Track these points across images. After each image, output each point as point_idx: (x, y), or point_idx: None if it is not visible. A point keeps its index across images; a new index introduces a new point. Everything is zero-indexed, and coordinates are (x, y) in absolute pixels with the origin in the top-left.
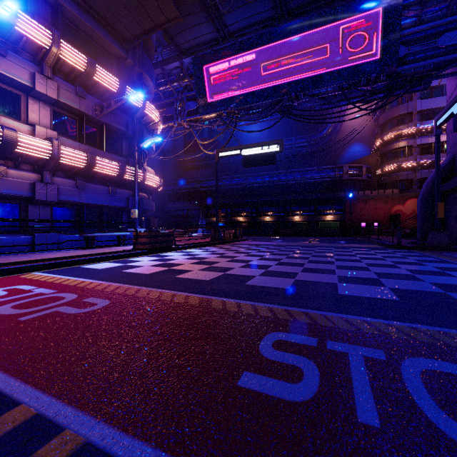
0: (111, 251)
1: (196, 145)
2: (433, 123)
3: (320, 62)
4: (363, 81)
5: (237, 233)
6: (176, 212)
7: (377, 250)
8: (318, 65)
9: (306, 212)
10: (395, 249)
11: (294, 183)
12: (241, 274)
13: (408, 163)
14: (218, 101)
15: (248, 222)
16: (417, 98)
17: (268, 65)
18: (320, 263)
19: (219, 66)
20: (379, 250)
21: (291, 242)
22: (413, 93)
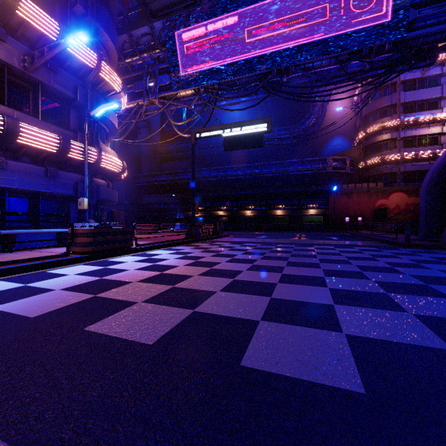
0: (22, 259)
1: (174, 135)
2: (416, 116)
3: (315, 26)
4: (366, 49)
5: (217, 228)
6: (152, 205)
7: (389, 249)
8: (313, 30)
9: (289, 206)
10: (407, 248)
11: (276, 176)
12: (227, 315)
13: (392, 156)
14: (194, 73)
15: (228, 216)
16: (400, 90)
17: (253, 30)
18: (346, 277)
19: (196, 31)
20: (393, 250)
21: (279, 238)
22: (396, 85)
